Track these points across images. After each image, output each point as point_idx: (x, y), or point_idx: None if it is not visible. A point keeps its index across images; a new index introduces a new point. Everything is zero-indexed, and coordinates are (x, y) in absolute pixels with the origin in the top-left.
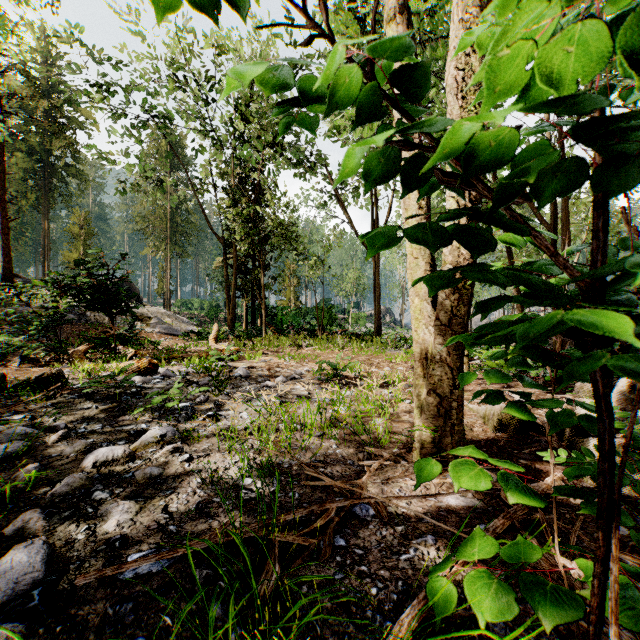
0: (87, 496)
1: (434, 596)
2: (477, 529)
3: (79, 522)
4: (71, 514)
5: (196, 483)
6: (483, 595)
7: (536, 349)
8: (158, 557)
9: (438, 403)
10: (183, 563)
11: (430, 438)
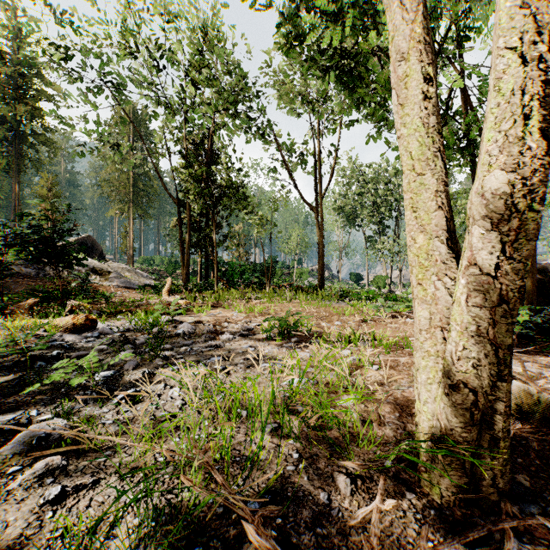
0: None
1: None
2: None
3: None
4: None
5: None
6: None
7: None
8: None
9: (472, 404)
10: None
11: (457, 460)
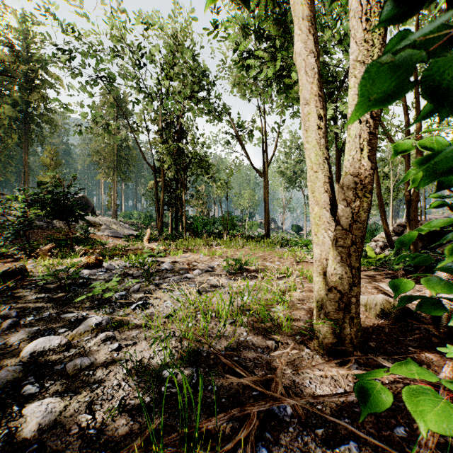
0: (17, 391)
1: None
2: None
3: (1, 424)
4: None
5: (122, 374)
6: None
7: None
8: None
9: (339, 298)
10: None
11: (331, 329)
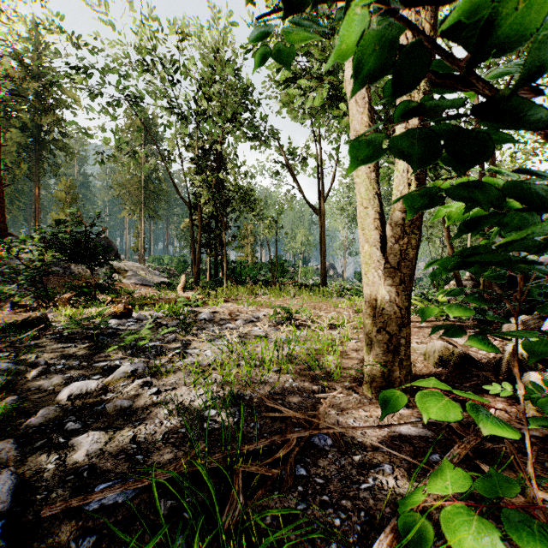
0: (60, 427)
1: (407, 533)
2: (444, 461)
3: (50, 452)
4: (43, 444)
5: (163, 414)
6: (463, 534)
7: (536, 265)
8: (124, 487)
9: (387, 340)
10: (148, 493)
11: (380, 372)
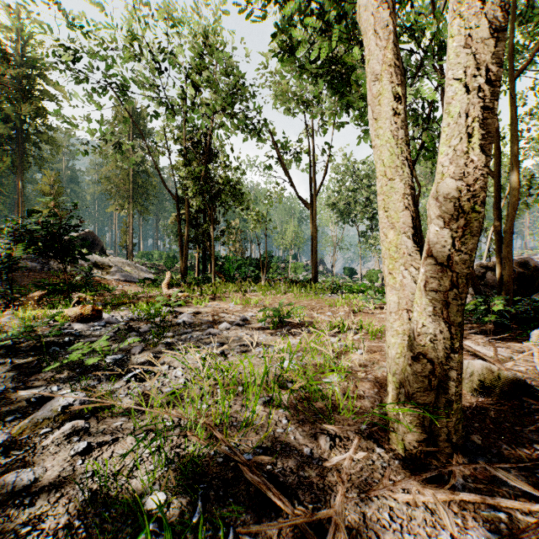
0: None
1: None
2: None
3: None
4: None
5: (79, 502)
6: None
7: None
8: None
9: (430, 372)
10: None
11: (418, 419)
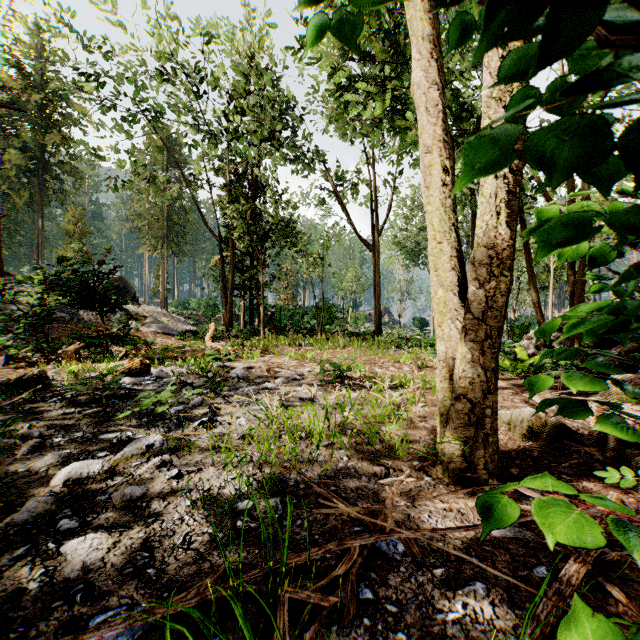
0: (51, 525)
1: None
2: (576, 601)
3: (35, 563)
4: (26, 552)
5: (185, 507)
6: None
7: None
8: (128, 621)
9: (469, 410)
10: (161, 629)
11: (459, 451)
